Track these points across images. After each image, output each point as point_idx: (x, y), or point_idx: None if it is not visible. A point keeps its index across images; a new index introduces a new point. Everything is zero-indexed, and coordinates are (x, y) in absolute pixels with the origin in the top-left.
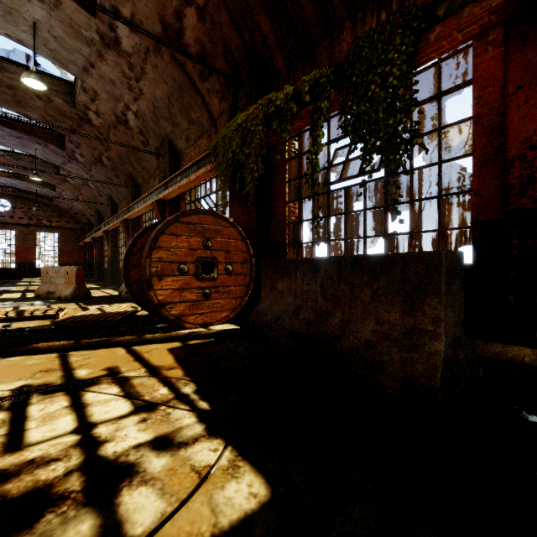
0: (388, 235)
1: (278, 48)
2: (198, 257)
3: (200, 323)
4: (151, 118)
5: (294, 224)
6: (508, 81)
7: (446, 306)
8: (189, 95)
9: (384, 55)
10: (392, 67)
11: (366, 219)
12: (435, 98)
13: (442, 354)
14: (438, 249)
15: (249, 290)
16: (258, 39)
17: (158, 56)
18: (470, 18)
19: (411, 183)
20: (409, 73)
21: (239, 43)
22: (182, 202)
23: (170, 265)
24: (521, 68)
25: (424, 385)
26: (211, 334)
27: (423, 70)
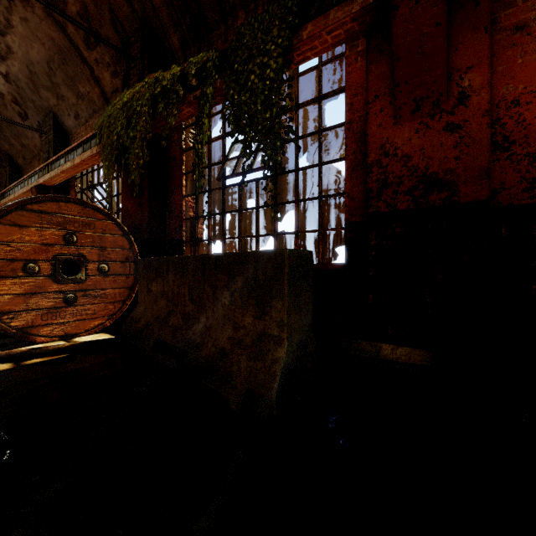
0: (278, 234)
1: (173, 25)
2: (56, 254)
3: (59, 335)
4: (27, 85)
5: (193, 220)
6: (369, 90)
7: (290, 309)
8: (73, 63)
9: (263, 46)
10: (269, 59)
11: (258, 217)
12: (316, 100)
13: (282, 361)
14: (319, 249)
15: (133, 293)
16: (149, 10)
17: (27, 7)
18: (335, 20)
19: (297, 182)
20: (285, 67)
21: (128, 11)
22: (72, 190)
23: (10, 264)
24: (378, 78)
25: (262, 397)
26: (62, 349)
27: (306, 71)
